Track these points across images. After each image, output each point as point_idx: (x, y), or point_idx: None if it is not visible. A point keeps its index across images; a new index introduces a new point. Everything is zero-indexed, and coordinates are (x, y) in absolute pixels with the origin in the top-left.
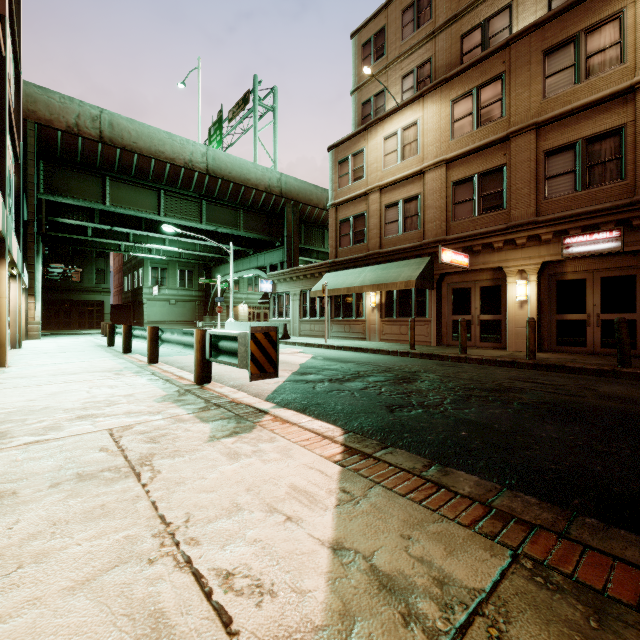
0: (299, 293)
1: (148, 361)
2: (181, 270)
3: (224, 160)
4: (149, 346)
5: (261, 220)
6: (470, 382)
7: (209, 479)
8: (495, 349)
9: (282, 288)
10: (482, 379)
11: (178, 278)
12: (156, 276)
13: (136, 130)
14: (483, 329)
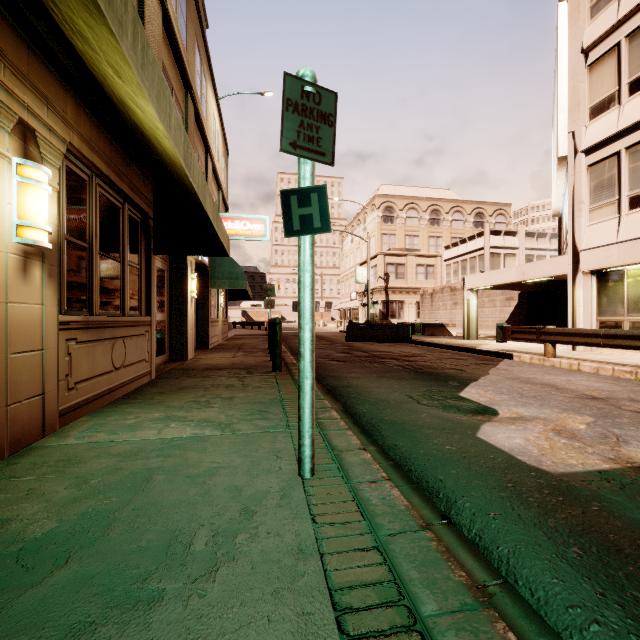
0: None
1: None
2: None
3: None
4: None
5: None
6: (381, 355)
7: (503, 347)
8: (180, 362)
9: None
10: (367, 355)
11: None
12: None
13: None
14: (158, 336)
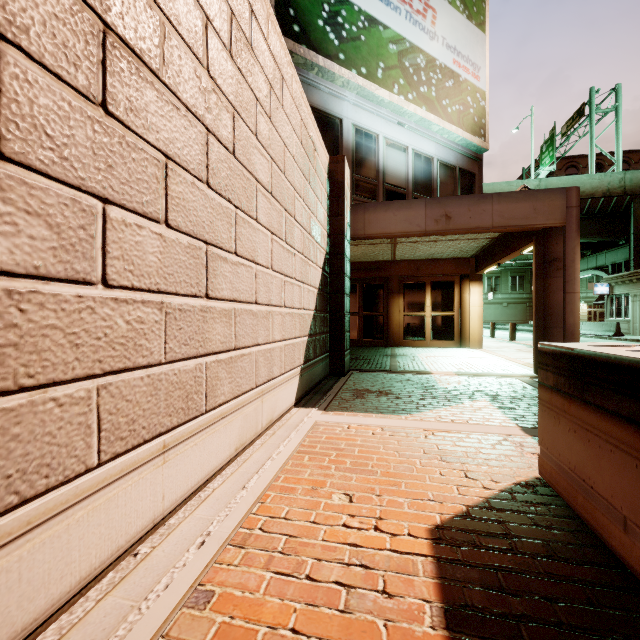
0: (639, 294)
1: (510, 339)
2: (512, 276)
3: (556, 184)
4: (510, 332)
5: (599, 223)
6: None
7: None
8: None
9: (620, 290)
10: None
11: (509, 284)
12: (490, 284)
13: (484, 190)
14: None
